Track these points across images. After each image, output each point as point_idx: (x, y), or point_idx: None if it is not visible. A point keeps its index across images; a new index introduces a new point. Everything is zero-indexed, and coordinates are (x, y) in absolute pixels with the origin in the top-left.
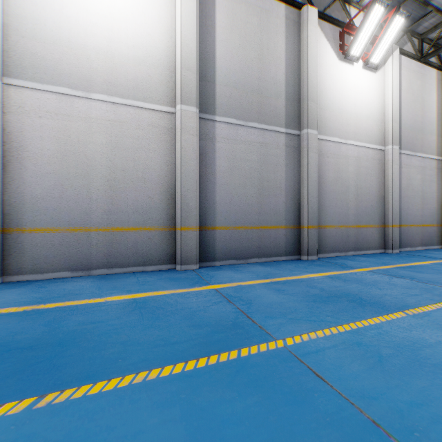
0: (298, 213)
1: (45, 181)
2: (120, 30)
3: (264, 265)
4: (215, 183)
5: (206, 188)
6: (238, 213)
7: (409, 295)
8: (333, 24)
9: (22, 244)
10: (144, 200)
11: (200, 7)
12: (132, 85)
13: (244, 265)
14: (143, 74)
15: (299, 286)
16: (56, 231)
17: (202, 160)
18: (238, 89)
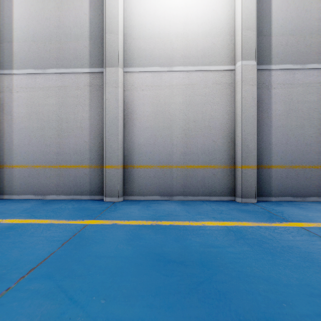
0: None
1: (145, 133)
2: (192, 14)
3: None
4: (270, 126)
5: (262, 131)
6: (295, 153)
7: None
8: None
9: (133, 175)
10: (210, 144)
11: None
12: (201, 54)
13: (304, 203)
14: (209, 44)
15: None
16: (151, 167)
17: (258, 107)
18: (295, 35)
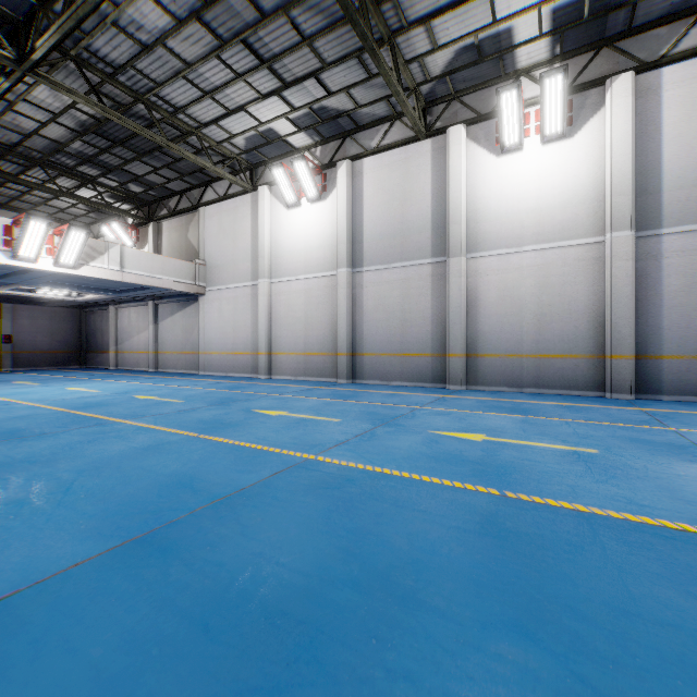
0: None
1: (490, 320)
2: (547, 185)
3: None
4: (659, 306)
5: (646, 313)
6: None
7: None
8: None
9: (476, 364)
10: (570, 330)
11: (638, 118)
12: (558, 228)
13: None
14: (569, 215)
15: None
16: (497, 356)
17: (640, 283)
18: None
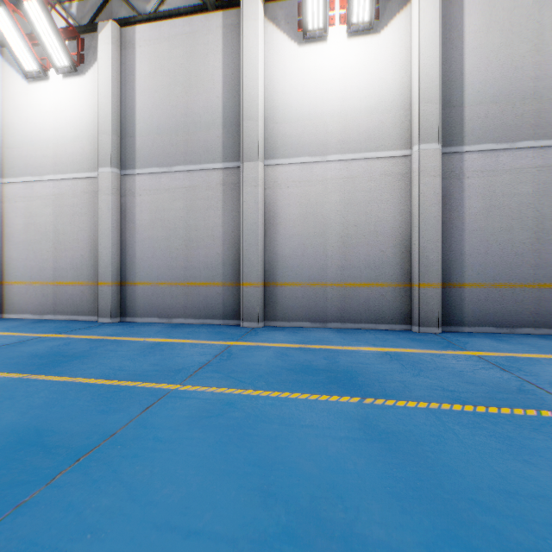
0: None
1: (291, 242)
2: (352, 85)
3: (546, 338)
4: (462, 229)
5: (450, 237)
6: (498, 266)
7: None
8: None
9: (276, 295)
10: (376, 255)
11: (442, 22)
12: (364, 137)
13: (510, 335)
14: (375, 123)
15: None
16: (299, 285)
17: (444, 204)
18: (498, 103)
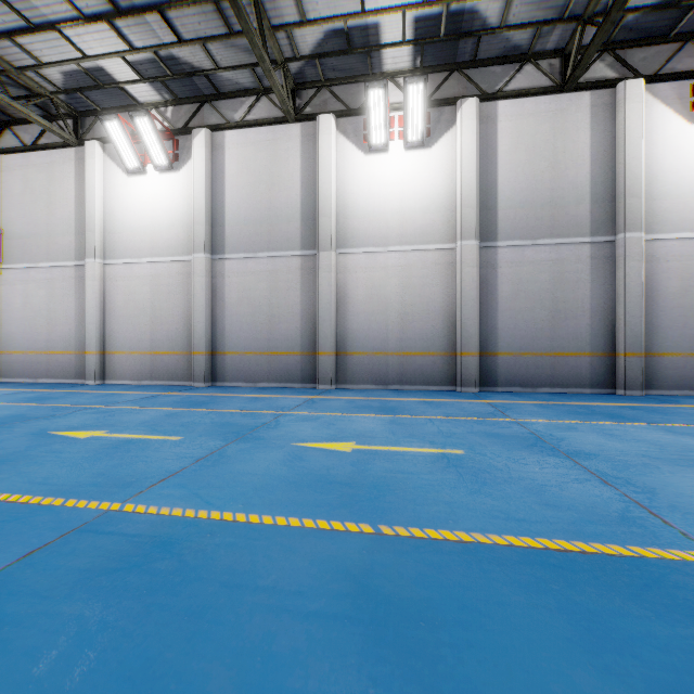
0: (610, 337)
1: (359, 318)
2: (409, 189)
3: (555, 395)
4: (496, 309)
5: (487, 315)
6: (524, 339)
7: (689, 420)
8: (677, 79)
9: (346, 363)
10: (428, 329)
11: (481, 141)
12: (419, 232)
13: (530, 393)
14: (428, 221)
15: (570, 407)
16: (365, 354)
17: (482, 288)
18: (524, 208)
